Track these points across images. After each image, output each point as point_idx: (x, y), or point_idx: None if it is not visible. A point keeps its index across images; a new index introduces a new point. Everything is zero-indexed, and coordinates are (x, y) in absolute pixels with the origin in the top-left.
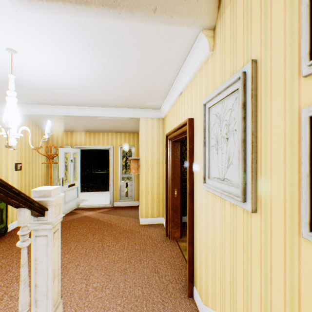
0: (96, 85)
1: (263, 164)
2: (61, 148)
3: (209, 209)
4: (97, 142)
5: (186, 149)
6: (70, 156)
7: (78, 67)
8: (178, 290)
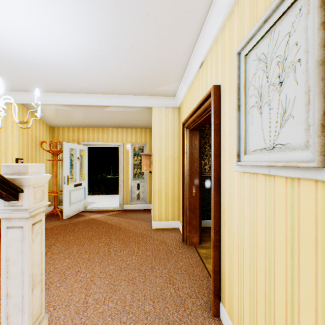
0: (100, 59)
1: None
2: (65, 143)
3: (246, 198)
4: (106, 138)
5: (205, 143)
6: (77, 153)
7: (75, 29)
8: (199, 307)
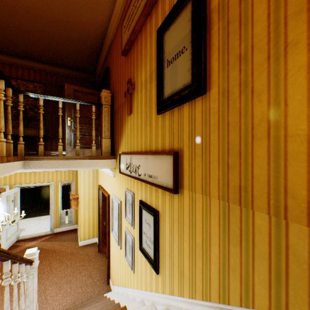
0: None
1: (122, 234)
2: (4, 193)
3: (114, 242)
4: (38, 179)
5: None
6: (12, 197)
7: None
8: (102, 283)
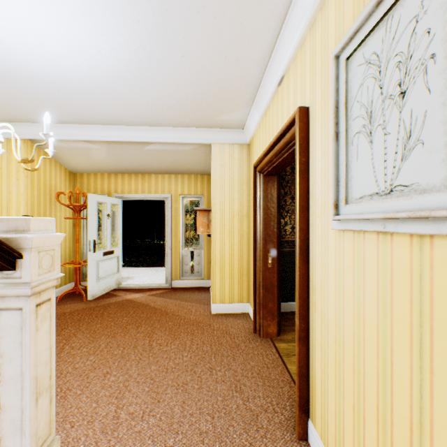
0: (137, 75)
1: None
2: (91, 194)
3: (347, 268)
4: (148, 188)
5: (286, 194)
6: (107, 209)
7: (102, 29)
8: (278, 426)
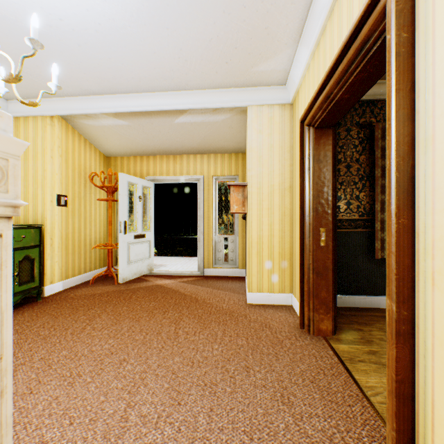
0: (158, 4)
1: None
2: (122, 174)
3: None
4: (179, 170)
5: (339, 162)
6: (138, 190)
7: None
8: None
